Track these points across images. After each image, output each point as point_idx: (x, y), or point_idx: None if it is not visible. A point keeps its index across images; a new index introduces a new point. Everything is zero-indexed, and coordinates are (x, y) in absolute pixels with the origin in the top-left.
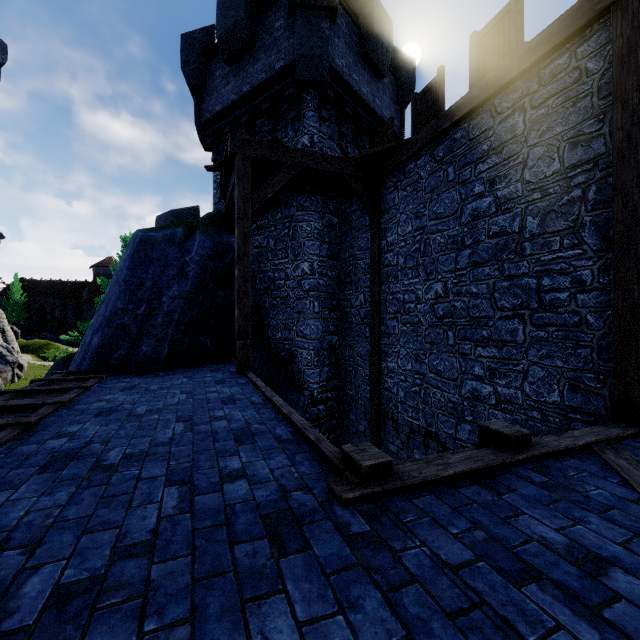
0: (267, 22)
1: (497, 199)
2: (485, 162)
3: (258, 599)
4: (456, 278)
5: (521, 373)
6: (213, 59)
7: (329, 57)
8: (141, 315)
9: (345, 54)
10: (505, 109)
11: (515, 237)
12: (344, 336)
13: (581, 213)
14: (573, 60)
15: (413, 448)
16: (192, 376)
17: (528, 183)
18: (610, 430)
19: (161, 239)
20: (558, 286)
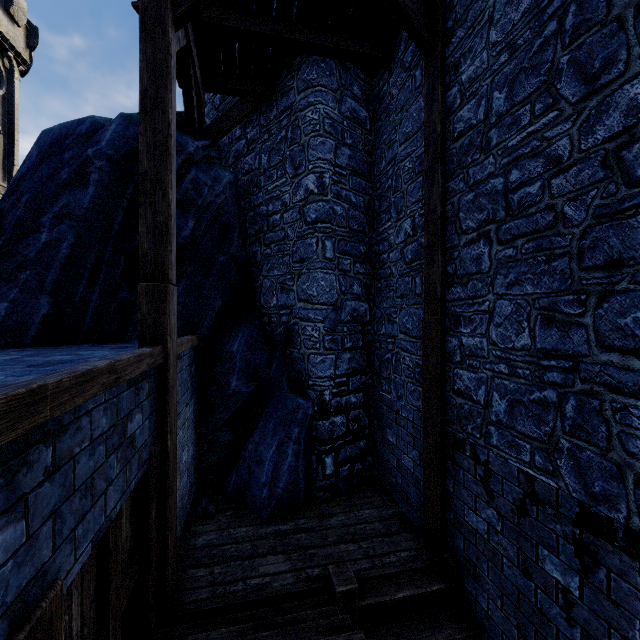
0: None
1: None
2: None
3: None
4: None
5: None
6: None
7: None
8: (2, 247)
9: None
10: None
11: None
12: (378, 302)
13: None
14: None
15: (536, 543)
16: (46, 353)
17: None
18: None
19: (62, 130)
20: None
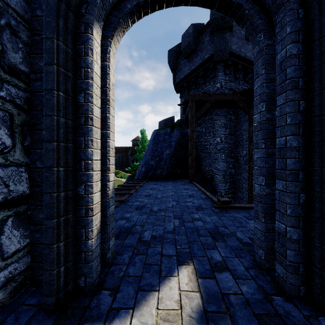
0: (201, 39)
1: None
2: None
3: (192, 214)
4: None
5: None
6: (180, 57)
7: (229, 47)
8: (157, 160)
9: (237, 42)
10: None
11: None
12: (237, 169)
13: None
14: None
15: None
16: (174, 182)
17: None
18: None
19: (162, 133)
20: None
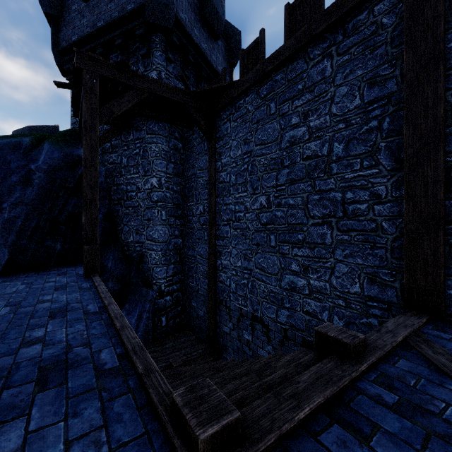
0: None
1: (310, 128)
2: (300, 99)
3: None
4: (277, 192)
5: (329, 269)
6: None
7: (174, 8)
8: None
9: (188, 11)
10: (316, 56)
11: (324, 159)
12: (187, 239)
13: (377, 140)
14: (371, 16)
15: (242, 329)
16: (32, 282)
17: (335, 115)
18: (410, 319)
19: (4, 146)
20: (359, 199)
